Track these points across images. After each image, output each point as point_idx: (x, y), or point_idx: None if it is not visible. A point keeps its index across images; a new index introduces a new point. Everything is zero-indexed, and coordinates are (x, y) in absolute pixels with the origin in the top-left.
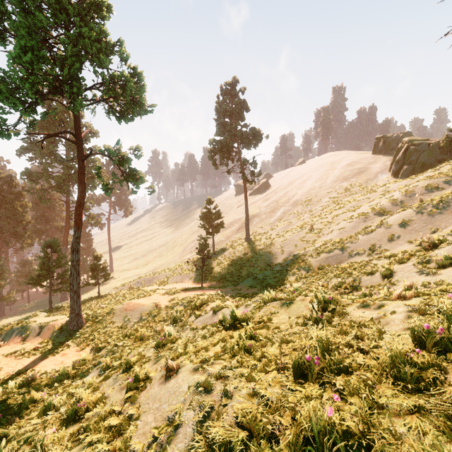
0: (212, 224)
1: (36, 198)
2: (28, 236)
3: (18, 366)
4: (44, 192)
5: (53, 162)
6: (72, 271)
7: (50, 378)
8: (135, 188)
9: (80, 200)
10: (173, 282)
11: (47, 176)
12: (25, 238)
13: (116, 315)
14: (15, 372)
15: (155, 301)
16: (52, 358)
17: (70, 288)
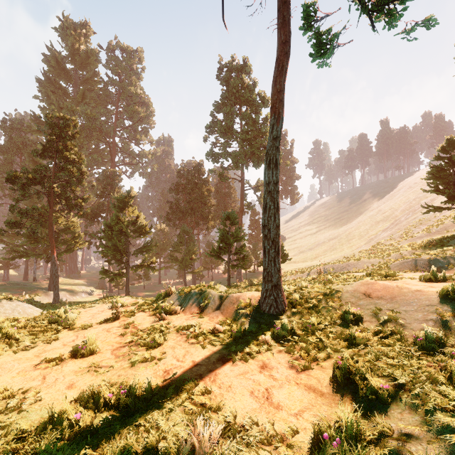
0: (454, 185)
1: (217, 186)
2: (212, 219)
3: (185, 360)
4: (223, 169)
5: (230, 139)
6: (266, 202)
7: None
8: (400, 4)
9: (280, 62)
10: (402, 270)
11: (225, 153)
12: (210, 220)
13: (346, 302)
14: (177, 379)
15: (438, 288)
16: (242, 367)
17: (263, 234)
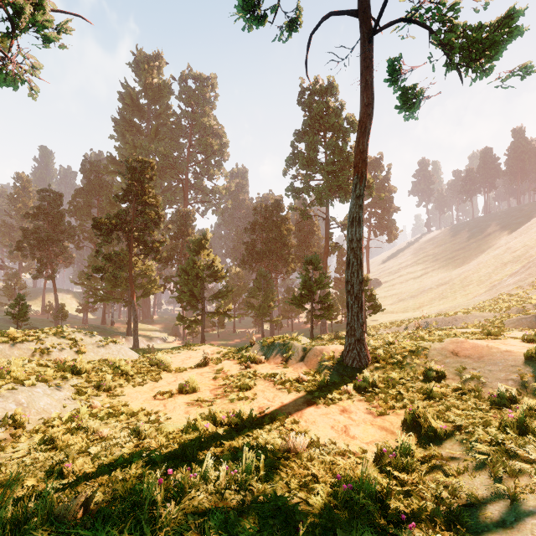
0: None
1: (298, 223)
2: (292, 261)
3: (274, 401)
4: (305, 206)
5: (313, 172)
6: (350, 259)
7: (335, 487)
8: (487, 63)
9: (363, 124)
10: (519, 327)
11: (308, 188)
12: (289, 263)
13: (432, 360)
14: (270, 413)
15: None
16: (325, 409)
17: (346, 290)
